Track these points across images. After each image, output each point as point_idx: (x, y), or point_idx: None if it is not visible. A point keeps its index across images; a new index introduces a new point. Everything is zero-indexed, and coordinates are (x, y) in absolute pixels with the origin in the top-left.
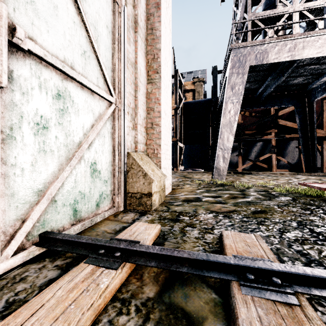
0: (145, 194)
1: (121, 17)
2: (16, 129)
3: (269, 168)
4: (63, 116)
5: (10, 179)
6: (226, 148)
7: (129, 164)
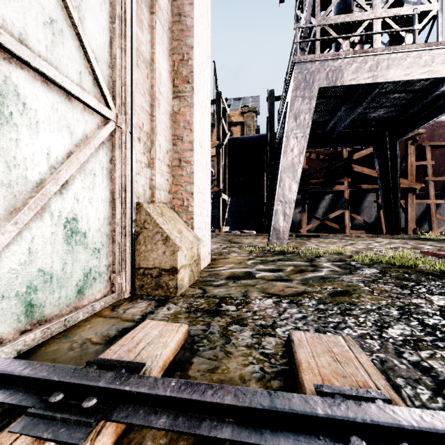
0: (167, 270)
1: None
2: None
3: (341, 229)
4: (1, 130)
5: None
6: (288, 201)
7: (140, 222)
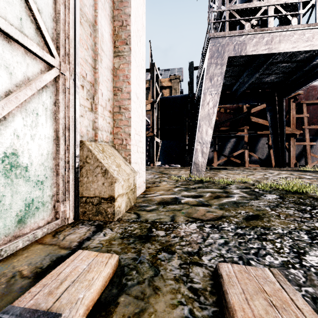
0: (106, 198)
1: None
2: None
3: (242, 164)
4: None
5: None
6: (205, 142)
7: (83, 157)
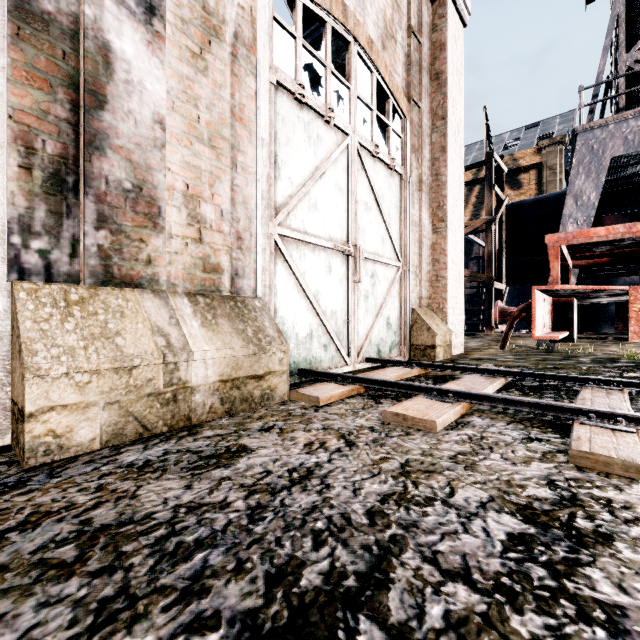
0: (429, 346)
1: (407, 189)
2: (359, 300)
3: None
4: (374, 288)
5: (357, 325)
6: None
7: (414, 319)
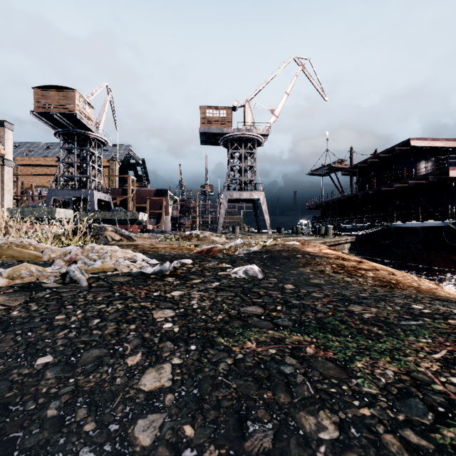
0: None
1: None
2: None
3: None
4: None
5: None
6: None
7: None
